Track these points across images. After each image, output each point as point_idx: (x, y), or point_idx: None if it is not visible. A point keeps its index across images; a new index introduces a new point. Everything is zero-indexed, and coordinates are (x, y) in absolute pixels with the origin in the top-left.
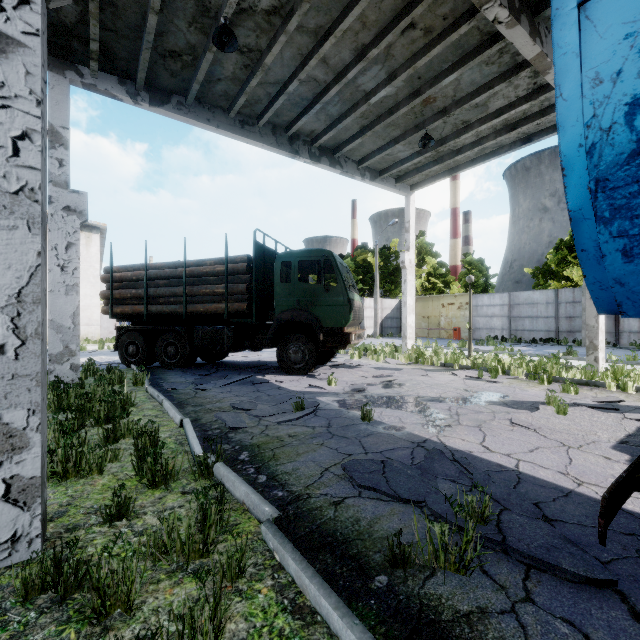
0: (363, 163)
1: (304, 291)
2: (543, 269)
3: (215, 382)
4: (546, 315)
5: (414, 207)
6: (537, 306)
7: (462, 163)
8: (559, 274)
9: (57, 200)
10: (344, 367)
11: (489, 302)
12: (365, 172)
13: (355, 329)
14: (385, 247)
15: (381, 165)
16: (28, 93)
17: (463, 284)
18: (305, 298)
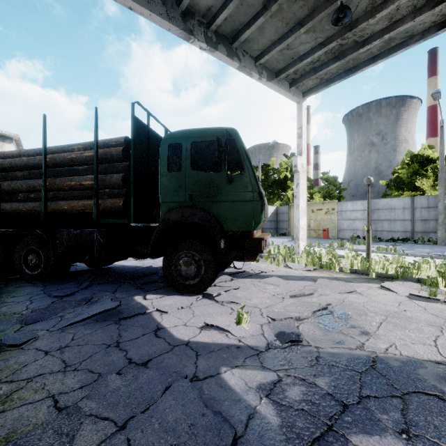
0: (261, 58)
1: (199, 182)
2: (396, 181)
3: (64, 314)
4: (403, 218)
5: (305, 114)
6: (395, 211)
7: (361, 62)
8: (409, 185)
9: None
10: (246, 276)
11: (352, 208)
12: (262, 70)
13: (261, 232)
14: (265, 164)
15: (278, 64)
16: None
17: (321, 195)
18: (200, 192)
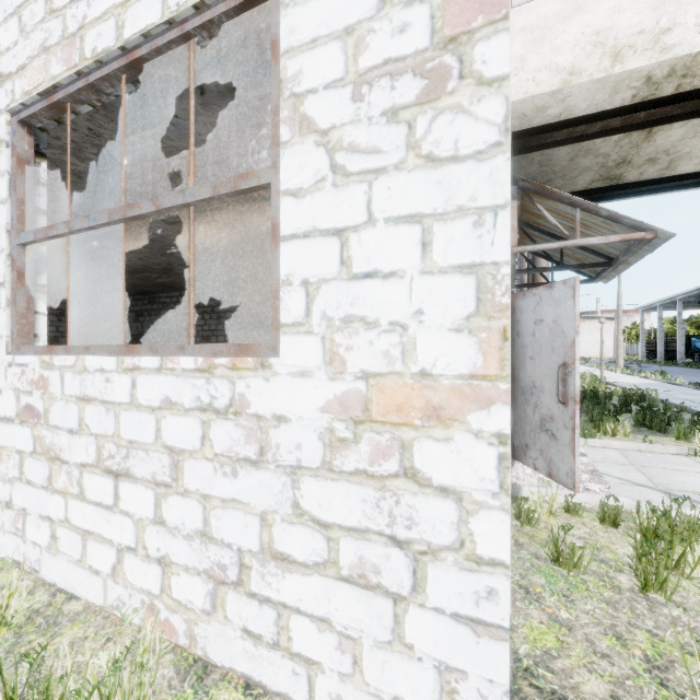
0: None
1: None
2: None
3: None
4: None
5: None
6: None
7: None
8: None
9: (642, 332)
10: None
11: None
12: None
13: None
14: None
15: None
16: (663, 340)
17: None
18: None
